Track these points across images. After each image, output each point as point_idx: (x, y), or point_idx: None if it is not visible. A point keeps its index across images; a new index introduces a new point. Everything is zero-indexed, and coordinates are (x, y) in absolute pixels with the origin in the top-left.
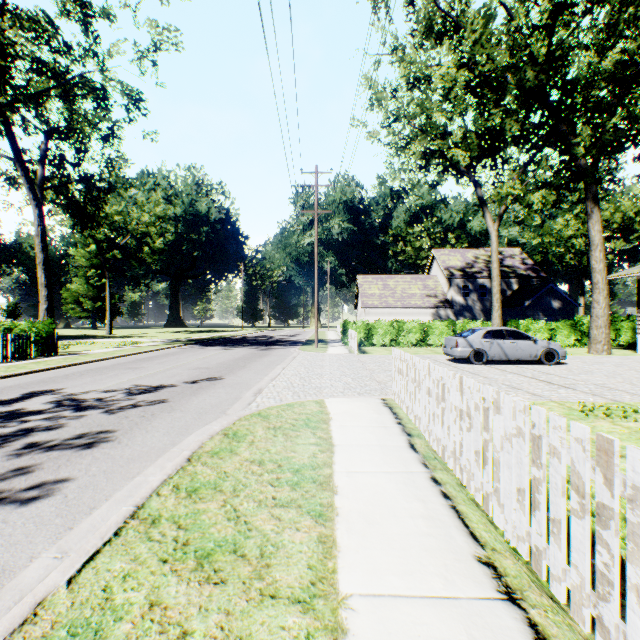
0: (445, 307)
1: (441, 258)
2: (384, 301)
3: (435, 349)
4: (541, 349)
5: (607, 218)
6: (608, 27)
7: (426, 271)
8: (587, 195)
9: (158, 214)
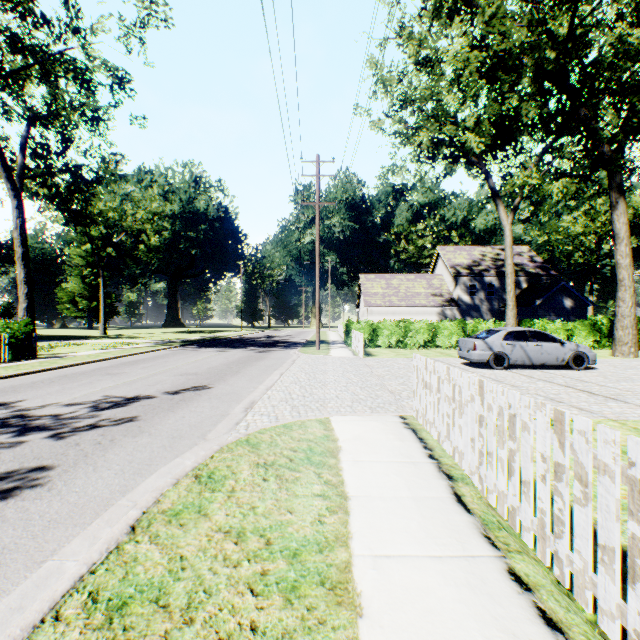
0: (451, 306)
1: (446, 256)
2: (388, 300)
3: (445, 351)
4: (569, 352)
5: None
6: None
7: (430, 269)
8: (611, 184)
9: (154, 211)
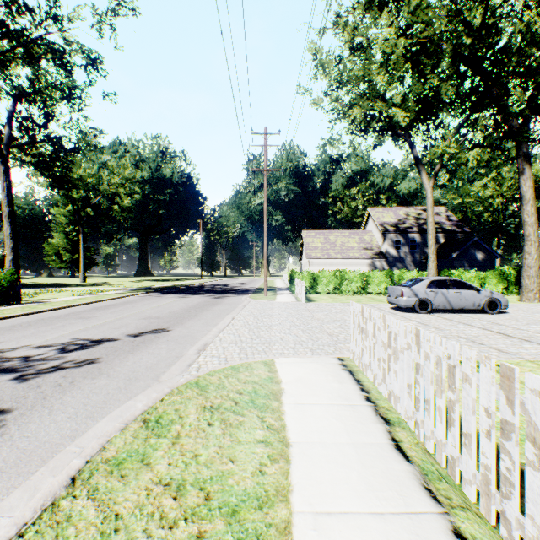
0: (380, 258)
1: (376, 215)
2: (326, 253)
3: (375, 297)
4: (484, 298)
5: None
6: None
7: (362, 227)
8: (519, 153)
9: (126, 177)
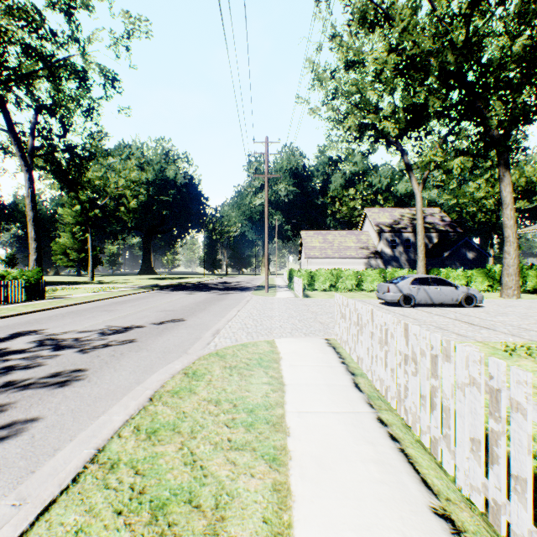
0: (376, 258)
1: (372, 216)
2: (324, 252)
3: (368, 293)
4: (461, 294)
5: (513, 182)
6: (519, 15)
7: (359, 227)
8: (499, 161)
9: (132, 179)
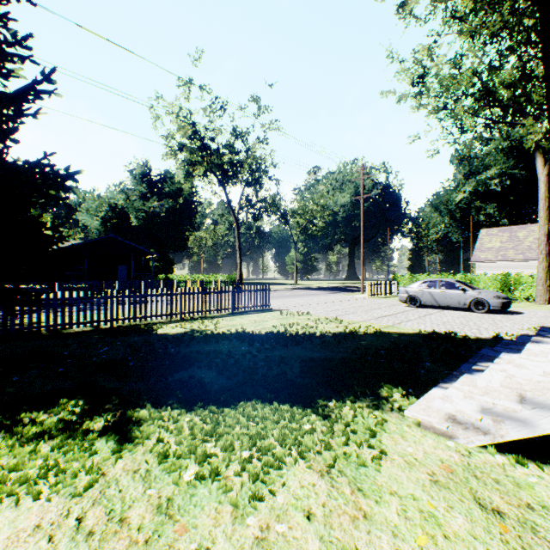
0: None
1: None
2: (500, 254)
3: None
4: (469, 298)
5: None
6: None
7: None
8: None
9: (322, 204)
